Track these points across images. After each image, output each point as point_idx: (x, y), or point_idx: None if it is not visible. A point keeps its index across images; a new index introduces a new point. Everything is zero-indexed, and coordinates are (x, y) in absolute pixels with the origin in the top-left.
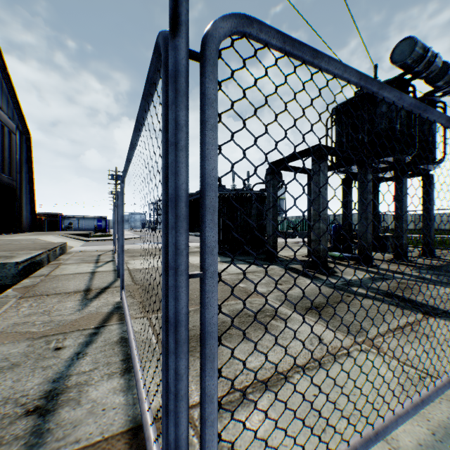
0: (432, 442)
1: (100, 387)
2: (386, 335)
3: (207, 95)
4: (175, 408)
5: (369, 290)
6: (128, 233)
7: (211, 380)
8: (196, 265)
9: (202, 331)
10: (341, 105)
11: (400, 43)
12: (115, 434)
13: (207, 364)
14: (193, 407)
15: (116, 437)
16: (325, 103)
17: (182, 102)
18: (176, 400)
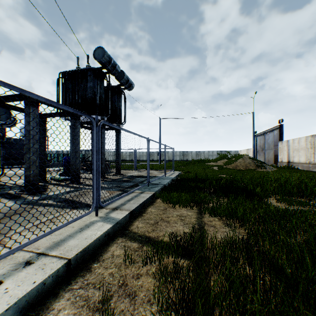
0: None
1: None
2: (24, 231)
3: None
4: None
5: (56, 200)
6: None
7: None
8: None
9: None
10: (66, 72)
11: (98, 48)
12: None
13: None
14: None
15: None
16: None
17: None
18: None
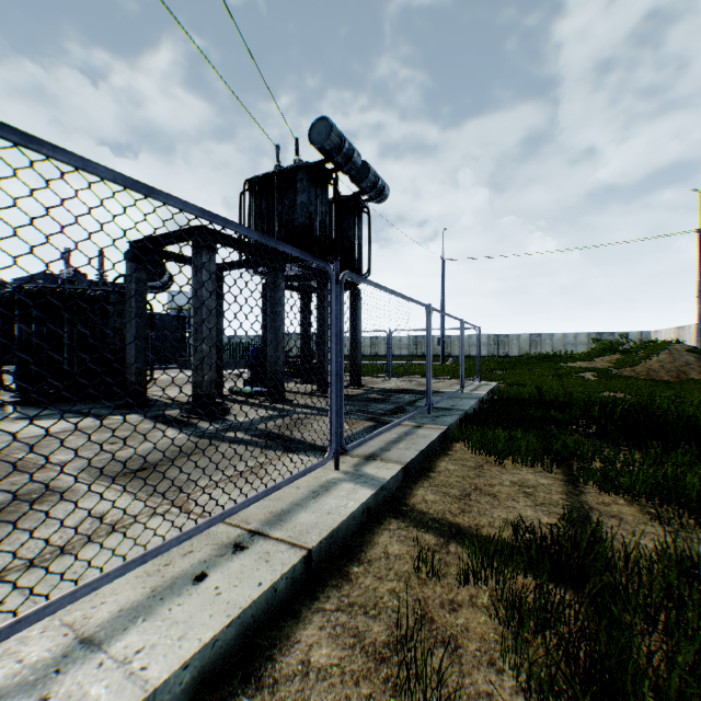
0: (142, 601)
1: None
2: (213, 486)
3: None
4: None
5: (250, 432)
6: None
7: None
8: None
9: None
10: (256, 178)
11: (318, 121)
12: None
13: None
14: None
15: None
16: None
17: None
18: None
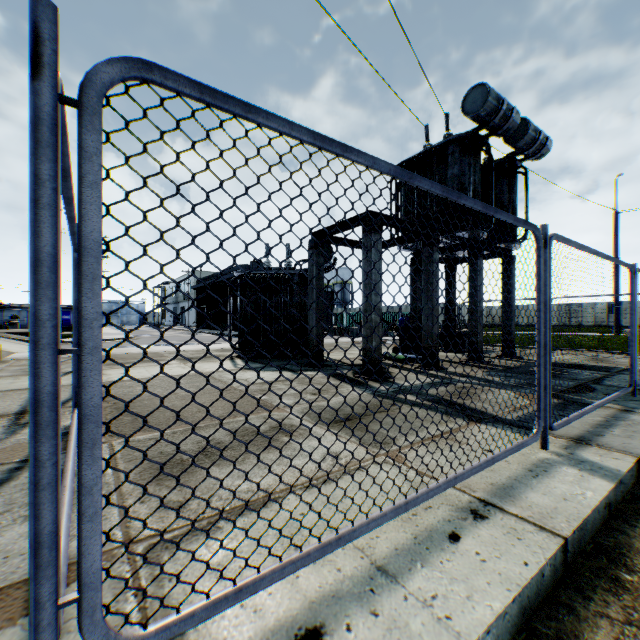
0: (410, 546)
1: (9, 533)
2: (416, 445)
3: (85, 148)
4: (36, 500)
5: (422, 396)
6: (115, 331)
7: (91, 470)
8: (207, 374)
9: (80, 415)
10: (407, 161)
11: (473, 89)
12: (16, 582)
13: (85, 452)
14: (138, 542)
15: (16, 586)
16: (267, 163)
17: (45, 154)
18: (38, 490)
